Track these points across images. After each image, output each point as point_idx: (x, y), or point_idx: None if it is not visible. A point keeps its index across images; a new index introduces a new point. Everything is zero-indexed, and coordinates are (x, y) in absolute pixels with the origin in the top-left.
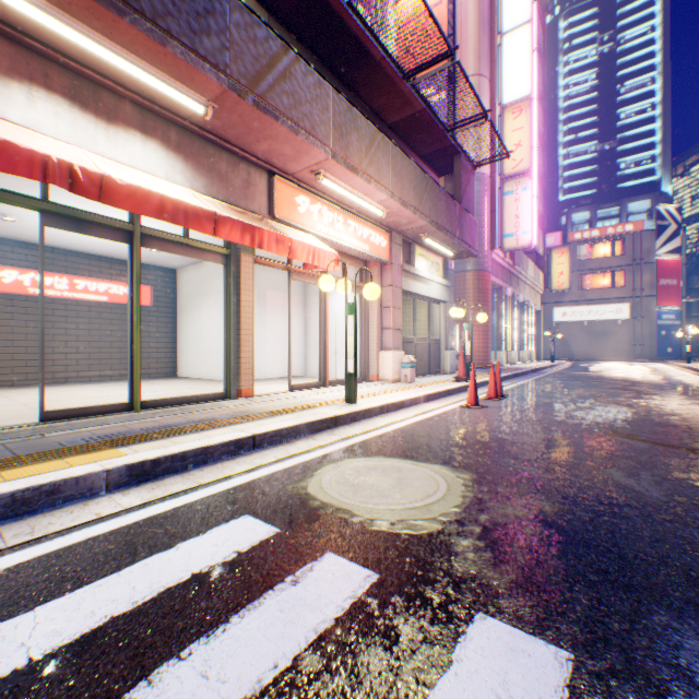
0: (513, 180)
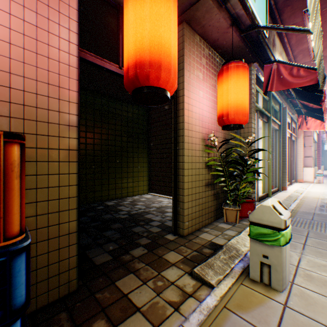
0: None
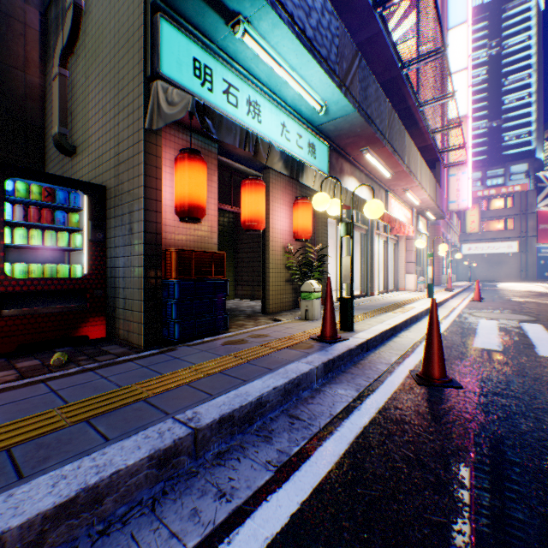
0: (455, 167)
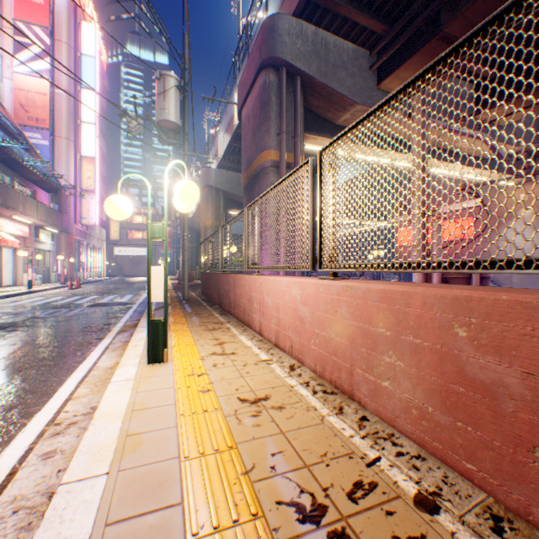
0: (88, 193)
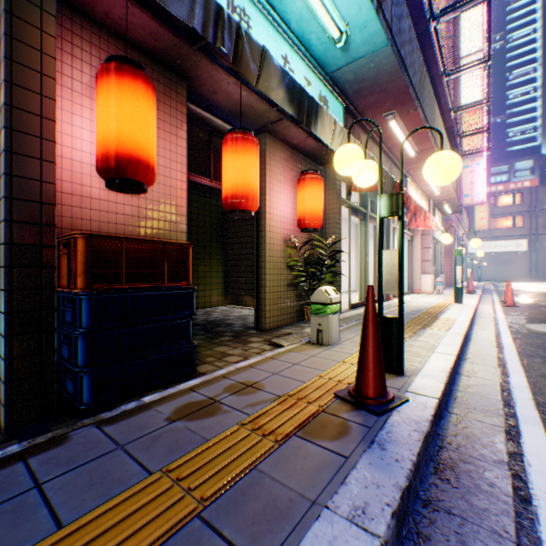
0: (469, 158)
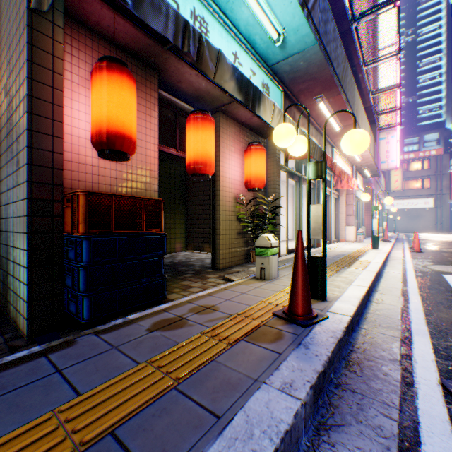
0: (385, 132)
